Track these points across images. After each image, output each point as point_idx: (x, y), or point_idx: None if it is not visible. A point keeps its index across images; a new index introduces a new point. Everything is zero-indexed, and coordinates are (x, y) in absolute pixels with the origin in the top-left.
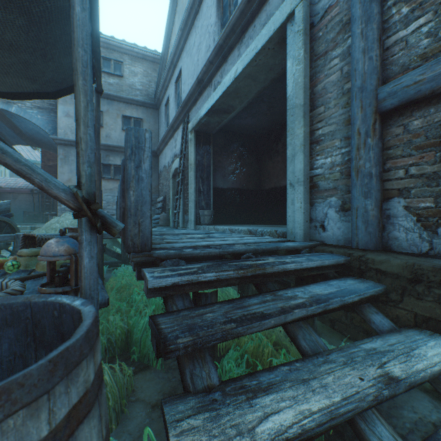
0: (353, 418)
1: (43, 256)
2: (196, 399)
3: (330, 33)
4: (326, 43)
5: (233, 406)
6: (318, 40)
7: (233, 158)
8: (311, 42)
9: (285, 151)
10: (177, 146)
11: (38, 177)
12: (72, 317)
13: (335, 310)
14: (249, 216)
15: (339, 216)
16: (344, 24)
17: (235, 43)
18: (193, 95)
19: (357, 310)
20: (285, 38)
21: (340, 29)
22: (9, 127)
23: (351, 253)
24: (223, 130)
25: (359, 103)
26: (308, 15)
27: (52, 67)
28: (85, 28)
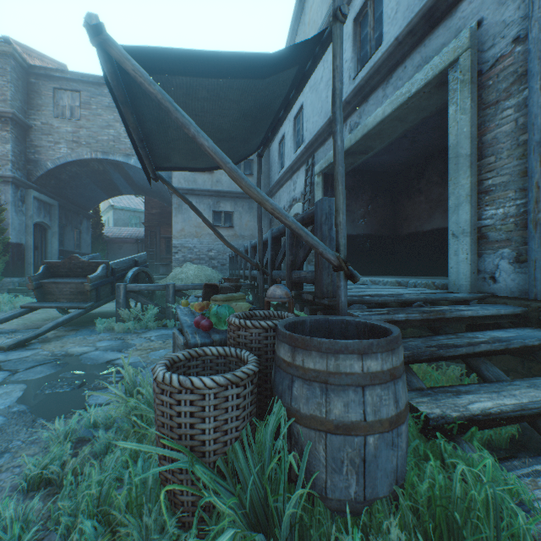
0: (536, 424)
1: (272, 298)
2: (415, 392)
3: (502, 83)
4: (497, 92)
5: (444, 396)
6: (486, 89)
7: (363, 200)
8: (478, 90)
9: (430, 189)
10: (297, 189)
11: (321, 247)
12: (355, 327)
13: (514, 352)
14: (381, 266)
15: (513, 268)
16: (519, 75)
17: (379, 83)
18: (322, 135)
19: (537, 356)
20: (444, 82)
21: (514, 80)
22: (124, 178)
23: (528, 304)
24: (352, 169)
25: (537, 157)
26: (474, 63)
27: (245, 147)
28: (342, 153)
